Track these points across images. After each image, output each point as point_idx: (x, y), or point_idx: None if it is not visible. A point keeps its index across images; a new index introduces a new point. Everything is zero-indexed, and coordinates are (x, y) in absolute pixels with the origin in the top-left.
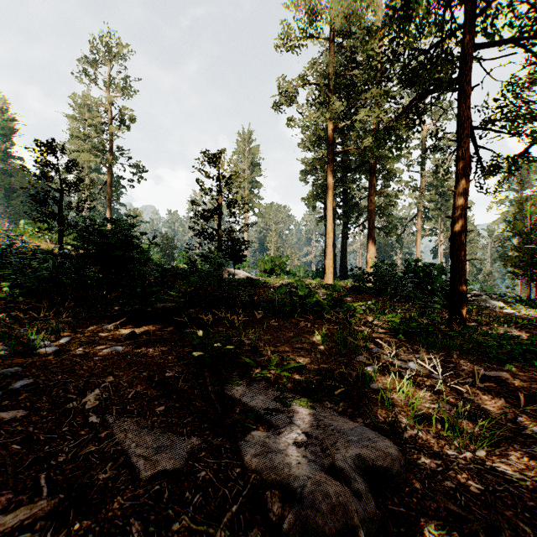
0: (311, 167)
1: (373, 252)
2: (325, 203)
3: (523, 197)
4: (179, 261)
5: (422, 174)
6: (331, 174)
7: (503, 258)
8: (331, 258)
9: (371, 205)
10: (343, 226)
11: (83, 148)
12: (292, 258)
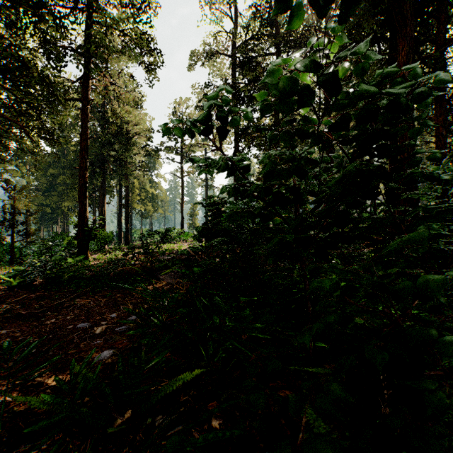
0: None
1: None
2: None
3: None
4: None
5: None
6: None
7: None
8: None
9: None
10: None
11: None
12: None
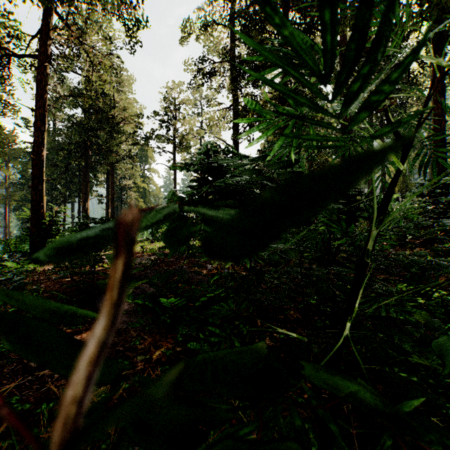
0: None
1: None
2: None
3: None
4: None
5: None
6: None
7: None
8: None
9: None
10: None
11: None
12: None
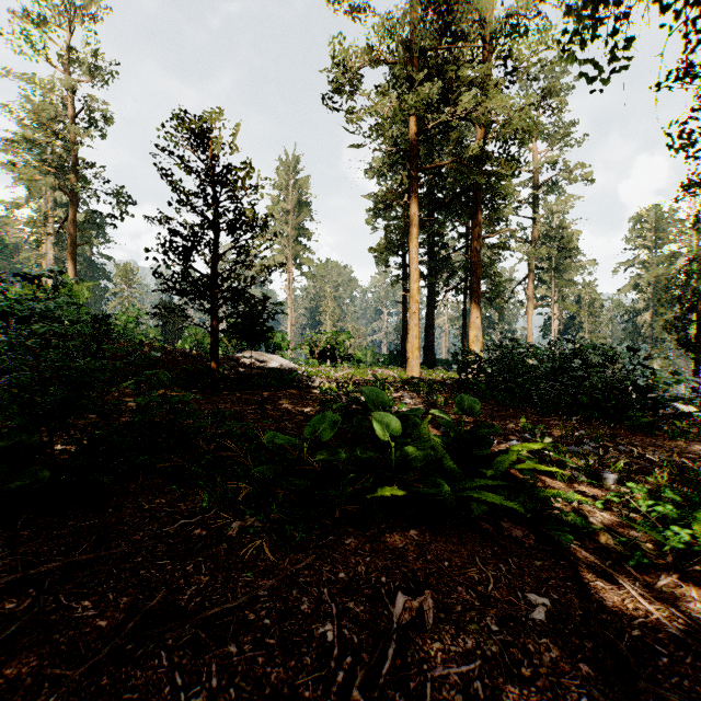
0: (383, 204)
1: (479, 326)
2: (408, 248)
3: (663, 255)
4: (185, 340)
5: (535, 220)
6: (416, 203)
7: (632, 338)
8: (417, 336)
9: (475, 254)
10: (429, 289)
11: (44, 170)
12: (355, 336)
